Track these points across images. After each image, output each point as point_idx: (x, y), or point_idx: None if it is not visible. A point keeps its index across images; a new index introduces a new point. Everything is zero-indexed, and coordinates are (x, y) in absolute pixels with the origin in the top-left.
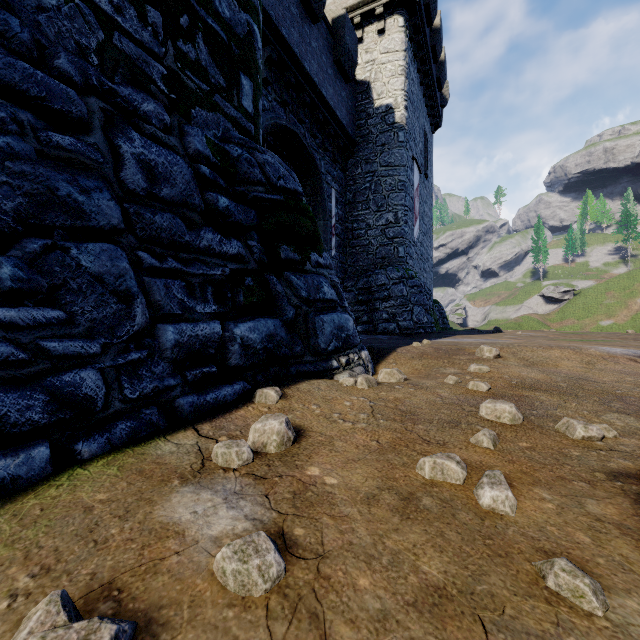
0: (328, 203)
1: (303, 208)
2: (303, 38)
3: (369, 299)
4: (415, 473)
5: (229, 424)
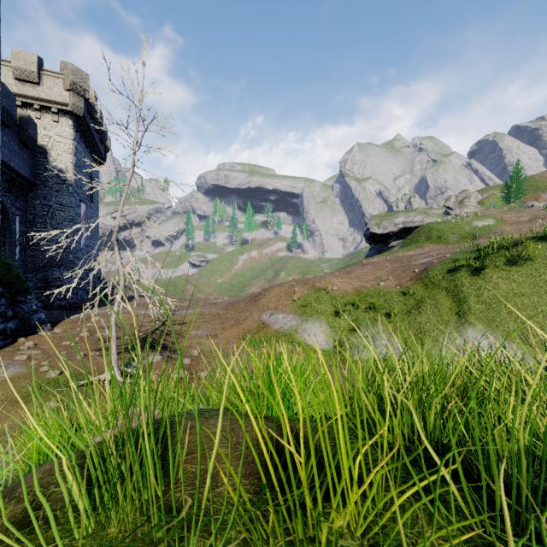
0: (13, 225)
1: (24, 281)
2: None
3: (47, 286)
4: (62, 344)
5: (16, 345)
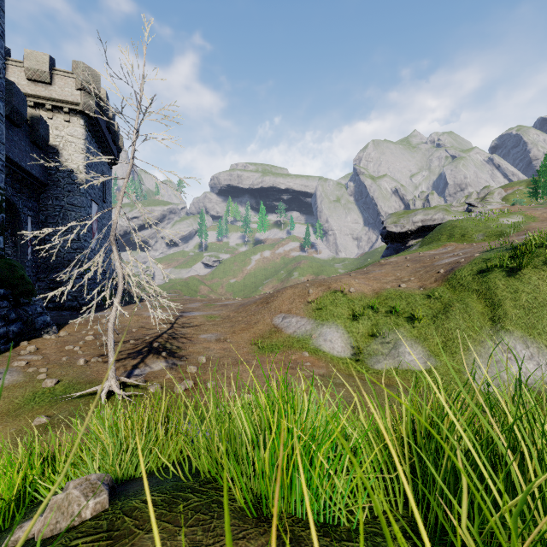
0: (25, 226)
1: (28, 282)
2: (8, 139)
3: (58, 287)
4: (64, 349)
5: (17, 350)
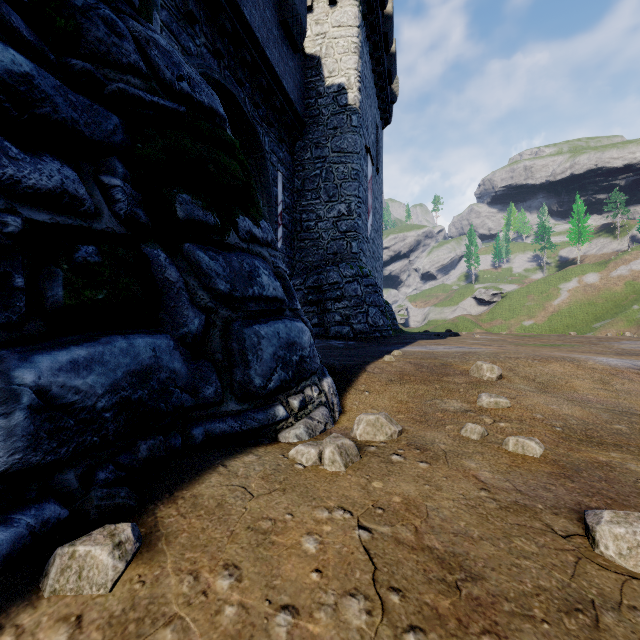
0: (273, 187)
1: (226, 140)
2: None
3: (320, 299)
4: None
5: None
